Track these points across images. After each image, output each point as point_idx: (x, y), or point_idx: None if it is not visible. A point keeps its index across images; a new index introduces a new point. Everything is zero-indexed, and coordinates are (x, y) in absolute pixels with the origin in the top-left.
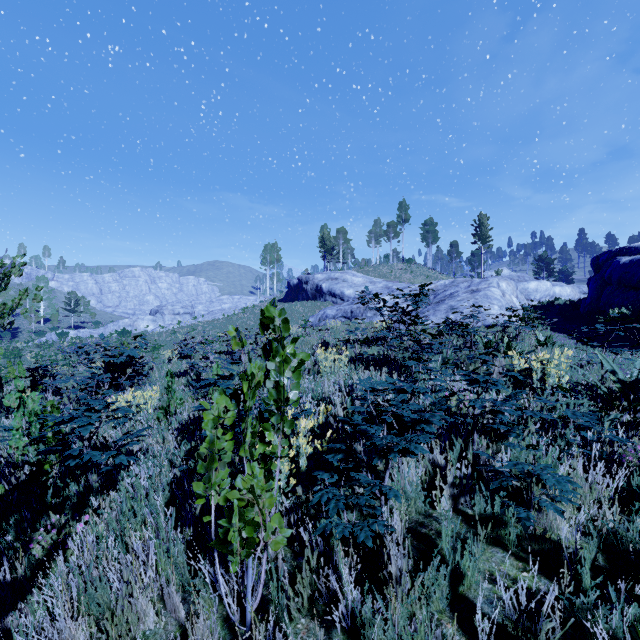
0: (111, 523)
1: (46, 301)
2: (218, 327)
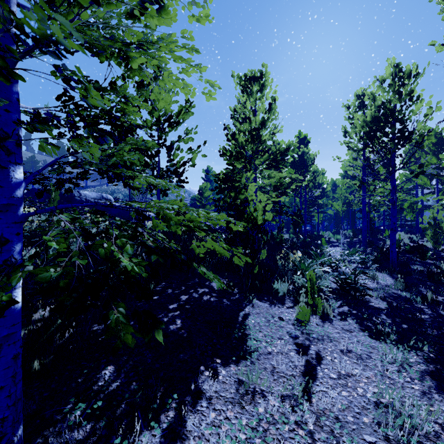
0: None
1: None
2: None
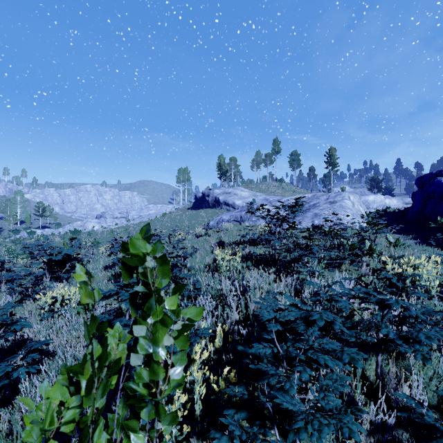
0: None
1: (21, 208)
2: None
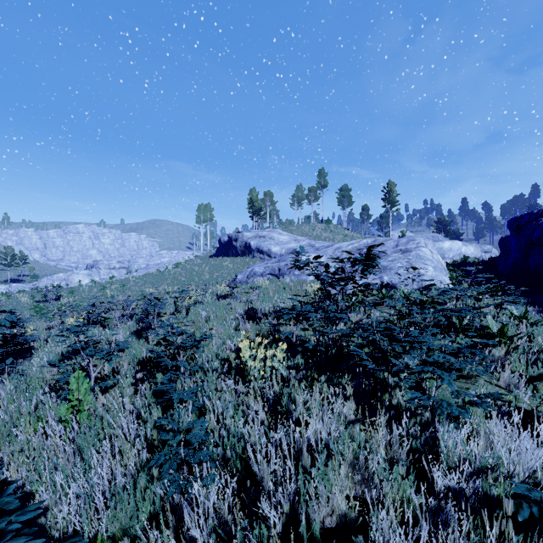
0: None
1: None
2: (149, 282)
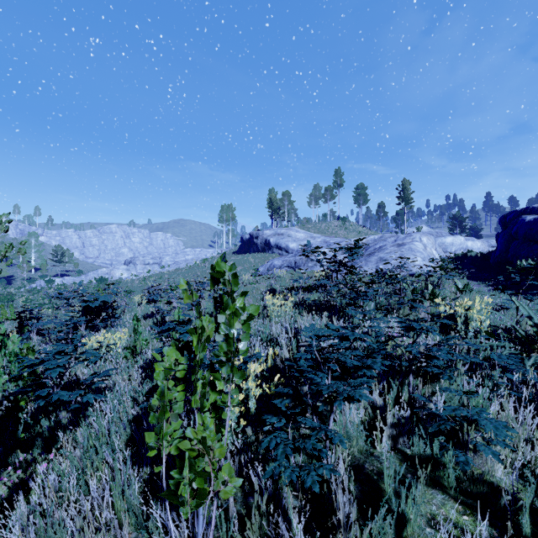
0: (73, 462)
1: (36, 253)
2: (182, 275)
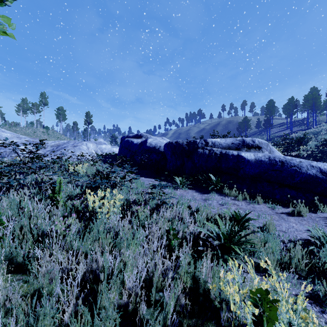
0: None
1: None
2: None
